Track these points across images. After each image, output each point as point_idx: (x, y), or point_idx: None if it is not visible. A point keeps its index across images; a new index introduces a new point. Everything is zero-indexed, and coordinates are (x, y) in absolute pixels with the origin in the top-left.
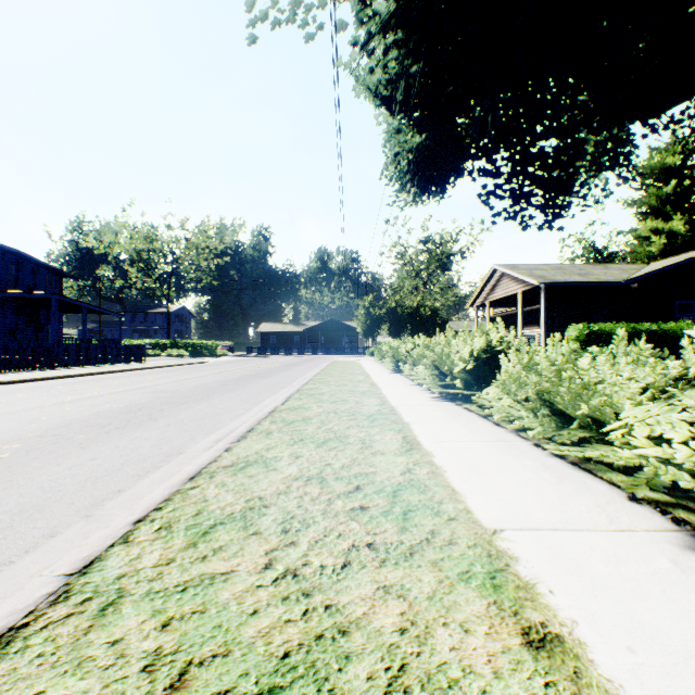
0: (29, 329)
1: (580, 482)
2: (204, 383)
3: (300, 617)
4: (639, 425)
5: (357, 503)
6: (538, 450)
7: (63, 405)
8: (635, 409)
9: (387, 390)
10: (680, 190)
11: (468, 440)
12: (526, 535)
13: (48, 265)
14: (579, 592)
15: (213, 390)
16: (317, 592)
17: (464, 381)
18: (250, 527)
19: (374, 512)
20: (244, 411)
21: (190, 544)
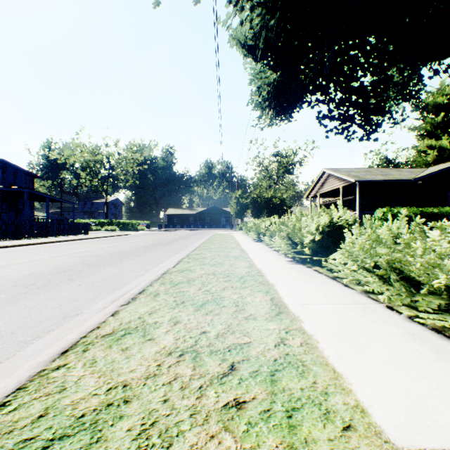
0: (11, 212)
1: None
2: (122, 249)
3: None
4: None
5: (232, 394)
6: (394, 313)
7: (8, 267)
8: None
9: (253, 255)
10: (446, 119)
11: (327, 302)
12: None
13: (24, 169)
14: None
15: (126, 255)
16: None
17: (312, 249)
18: (94, 446)
19: (251, 412)
20: (144, 272)
21: None
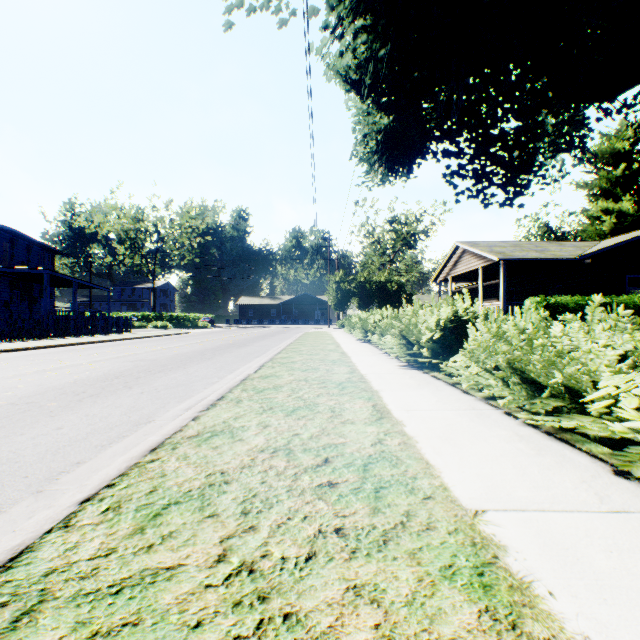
0: (23, 302)
1: (559, 454)
2: (183, 352)
3: (252, 632)
4: (625, 394)
5: (325, 478)
6: (509, 418)
7: (43, 373)
8: (615, 378)
9: (356, 359)
10: (629, 173)
11: (438, 408)
12: (511, 518)
13: (40, 243)
14: (584, 594)
15: (190, 359)
16: (275, 595)
17: (431, 350)
18: (207, 507)
19: (343, 489)
20: (218, 378)
21: (137, 529)
